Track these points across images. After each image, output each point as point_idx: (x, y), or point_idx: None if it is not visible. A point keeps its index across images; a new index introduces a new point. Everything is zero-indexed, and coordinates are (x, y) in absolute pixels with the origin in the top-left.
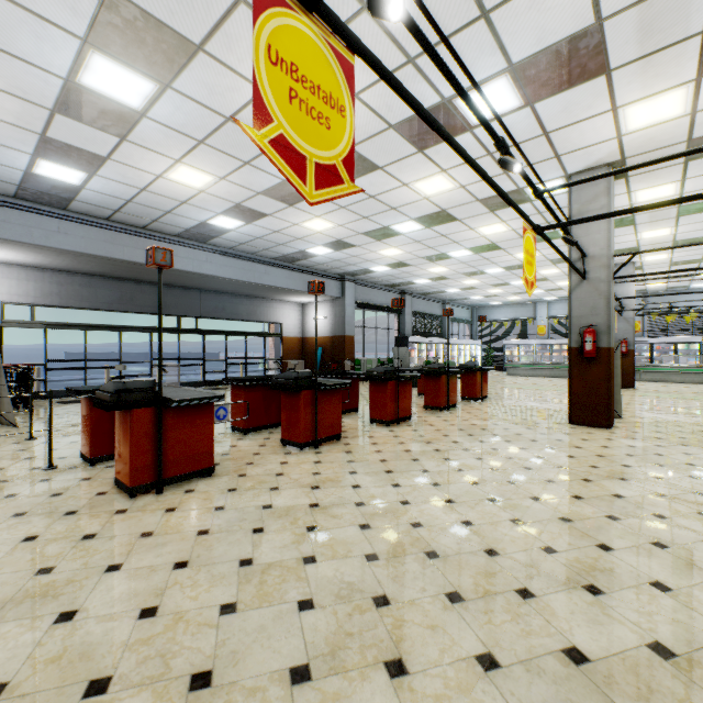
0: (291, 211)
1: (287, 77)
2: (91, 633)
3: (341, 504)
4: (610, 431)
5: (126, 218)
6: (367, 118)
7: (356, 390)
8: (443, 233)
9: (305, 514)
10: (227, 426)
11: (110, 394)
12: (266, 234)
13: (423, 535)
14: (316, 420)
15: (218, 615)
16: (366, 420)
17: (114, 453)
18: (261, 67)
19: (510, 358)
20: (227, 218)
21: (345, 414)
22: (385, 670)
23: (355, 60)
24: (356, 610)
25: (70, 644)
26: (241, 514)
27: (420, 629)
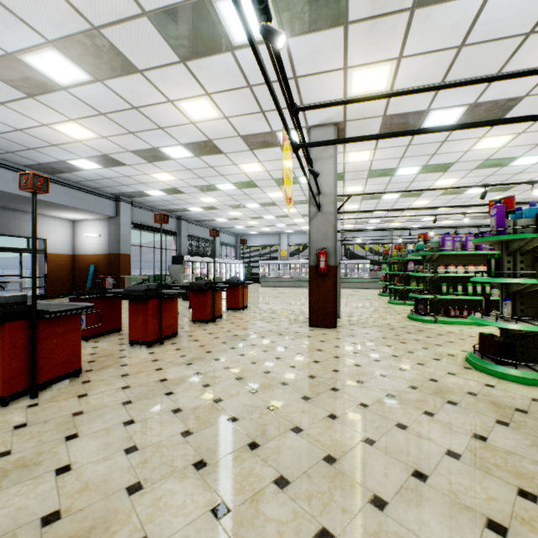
0: (33, 105)
1: None
2: None
3: (8, 534)
4: (336, 330)
5: None
6: None
7: (118, 309)
8: (211, 164)
9: None
10: None
11: None
12: (5, 131)
13: None
14: (34, 359)
15: None
16: (126, 341)
17: None
18: None
19: (263, 274)
20: None
21: (104, 336)
22: None
23: None
24: None
25: None
26: None
27: None
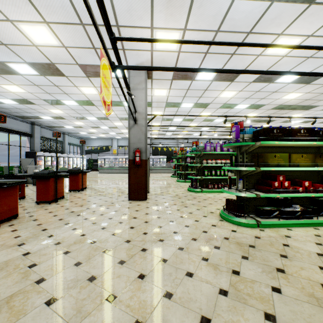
0: None
1: None
2: None
3: None
4: (147, 201)
5: None
6: None
7: None
8: (56, 83)
9: None
10: None
11: None
12: None
13: None
14: None
15: None
16: None
17: None
18: None
19: (101, 164)
20: None
21: None
22: None
23: None
24: None
25: None
26: None
27: None
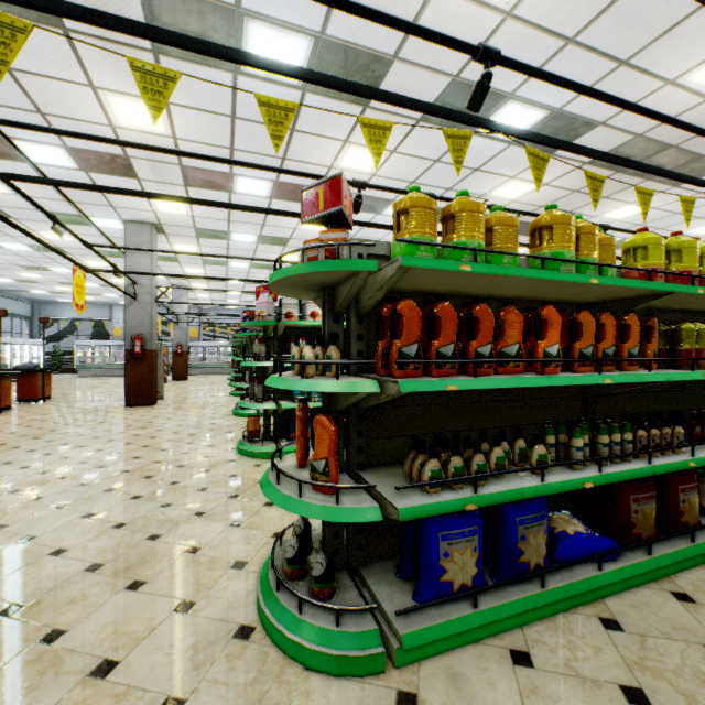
0: None
1: None
2: None
3: None
4: (153, 407)
5: None
6: None
7: None
8: None
9: None
10: None
11: None
12: None
13: None
14: None
15: None
16: None
17: None
18: None
19: (84, 359)
20: None
21: None
22: None
23: None
24: None
25: None
26: None
27: None
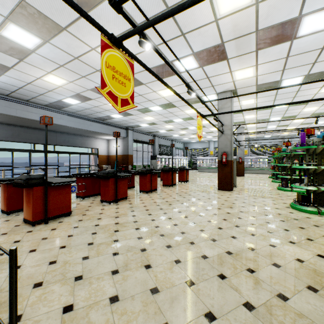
0: (104, 98)
1: (111, 71)
2: (30, 271)
3: (128, 222)
4: (231, 192)
5: (18, 95)
6: (138, 64)
7: (133, 178)
8: (171, 111)
9: (113, 226)
10: (74, 196)
11: (23, 180)
12: (91, 107)
13: (159, 229)
14: (116, 191)
15: (82, 260)
16: (138, 191)
17: (19, 209)
18: (104, 69)
19: (199, 164)
20: (72, 99)
21: (129, 189)
22: (144, 267)
23: (133, 43)
24: (134, 253)
25: (22, 275)
26: (86, 228)
27: (156, 256)
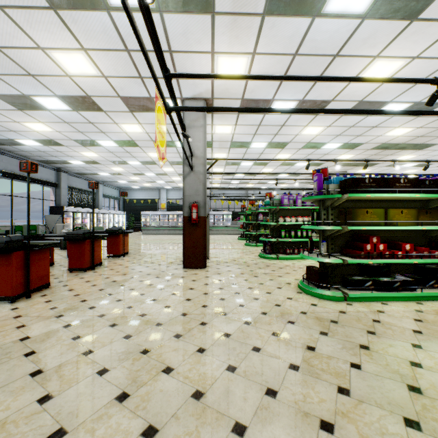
0: None
1: None
2: None
3: None
4: (206, 270)
5: None
6: None
7: None
8: (91, 120)
9: None
10: None
11: None
12: None
13: None
14: None
15: None
16: None
17: None
18: None
19: (145, 223)
20: None
21: None
22: None
23: None
24: None
25: None
26: None
27: None
